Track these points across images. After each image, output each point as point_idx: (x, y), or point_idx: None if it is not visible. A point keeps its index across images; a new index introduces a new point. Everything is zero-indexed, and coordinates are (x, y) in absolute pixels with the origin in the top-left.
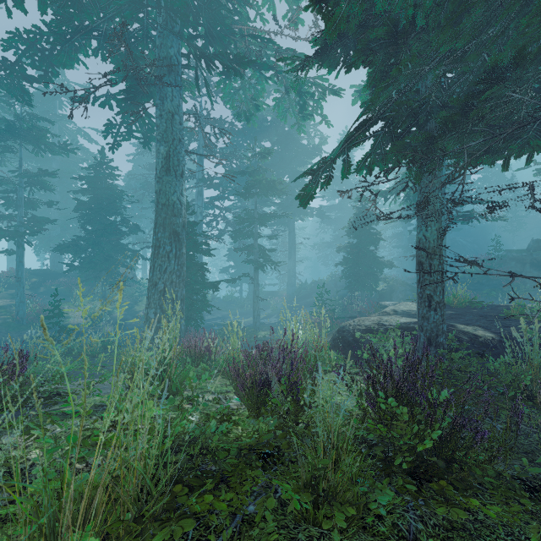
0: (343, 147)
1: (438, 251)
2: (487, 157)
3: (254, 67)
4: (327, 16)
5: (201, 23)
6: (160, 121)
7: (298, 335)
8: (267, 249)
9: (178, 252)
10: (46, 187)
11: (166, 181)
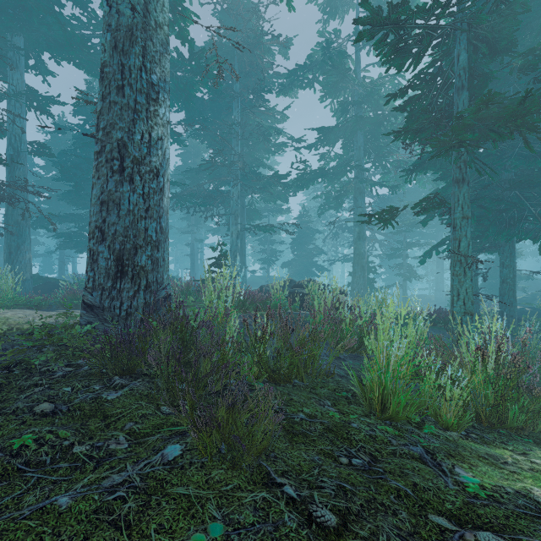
0: (434, 248)
1: (474, 283)
2: (490, 252)
3: (403, 168)
4: (422, 222)
5: (373, 158)
6: (355, 216)
7: (416, 308)
8: (413, 266)
9: (364, 275)
10: (278, 233)
11: (358, 243)
